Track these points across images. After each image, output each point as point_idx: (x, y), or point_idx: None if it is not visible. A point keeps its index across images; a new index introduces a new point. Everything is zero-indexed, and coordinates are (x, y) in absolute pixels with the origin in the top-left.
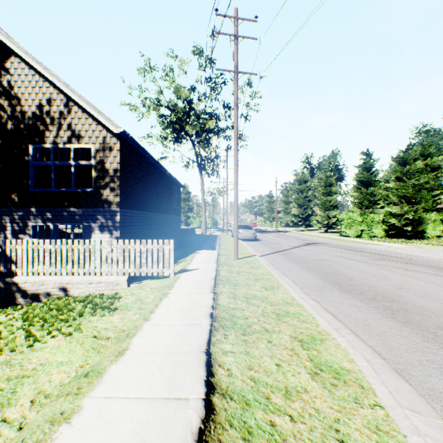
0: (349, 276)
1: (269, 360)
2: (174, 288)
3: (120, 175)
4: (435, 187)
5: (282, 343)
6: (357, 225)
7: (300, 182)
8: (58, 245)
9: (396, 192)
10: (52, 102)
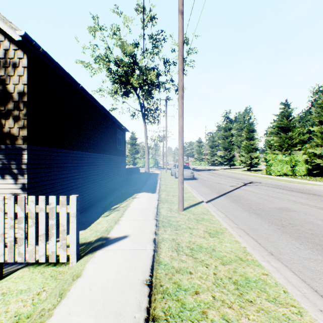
0: None
1: None
2: None
3: (26, 100)
4: None
5: None
6: (283, 165)
7: (225, 129)
8: None
9: (320, 134)
10: None
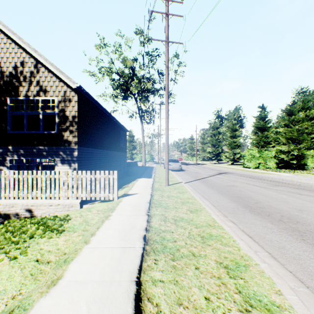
0: (256, 200)
1: (198, 292)
2: (116, 210)
3: (77, 121)
4: (312, 132)
5: (209, 270)
6: (256, 160)
7: (213, 128)
8: (25, 175)
9: (284, 135)
10: (24, 64)
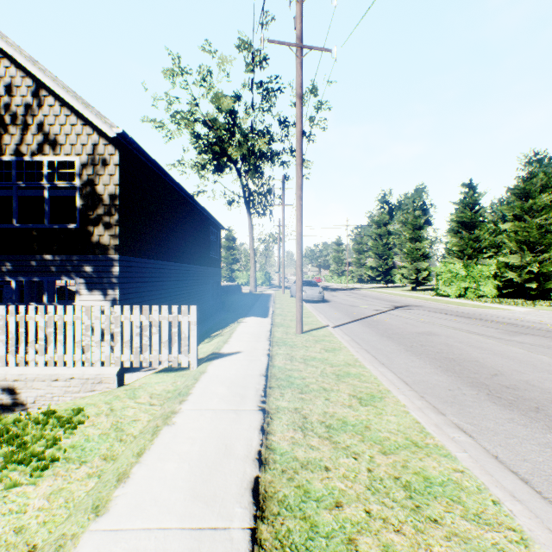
0: (491, 367)
1: None
2: (190, 398)
3: (119, 203)
4: None
5: None
6: (460, 281)
7: (379, 224)
8: (1, 315)
9: (514, 235)
10: (13, 89)
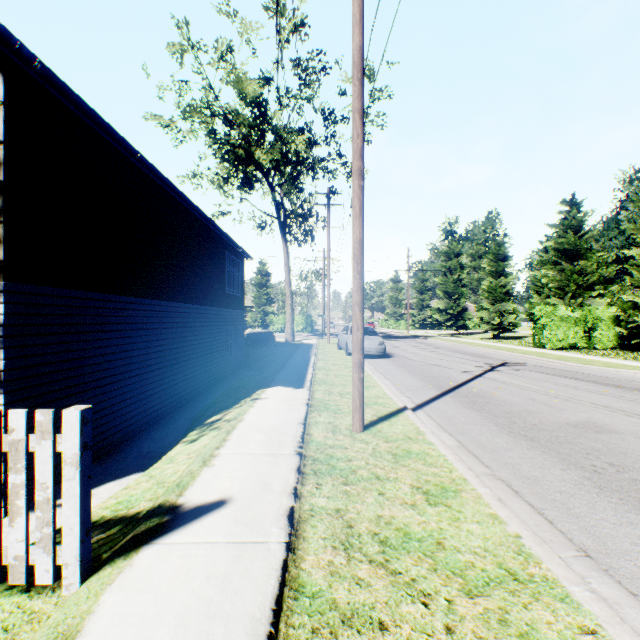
0: None
1: None
2: None
3: (3, 179)
4: None
5: None
6: (568, 328)
7: (449, 256)
8: None
9: None
10: None
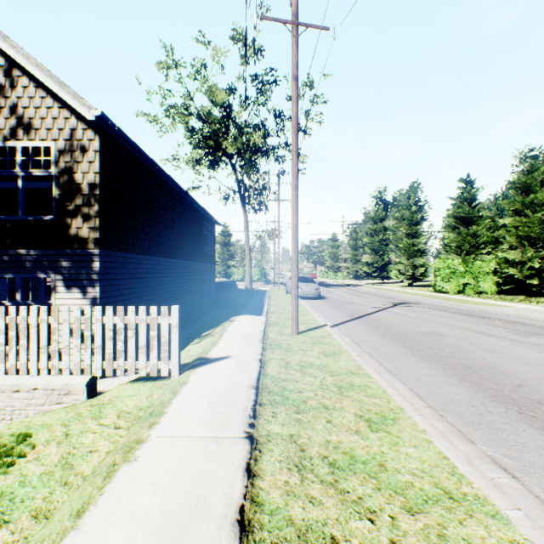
0: (513, 375)
1: None
2: (163, 420)
3: (99, 193)
4: None
5: None
6: (459, 277)
7: (375, 220)
8: None
9: (514, 230)
10: None
